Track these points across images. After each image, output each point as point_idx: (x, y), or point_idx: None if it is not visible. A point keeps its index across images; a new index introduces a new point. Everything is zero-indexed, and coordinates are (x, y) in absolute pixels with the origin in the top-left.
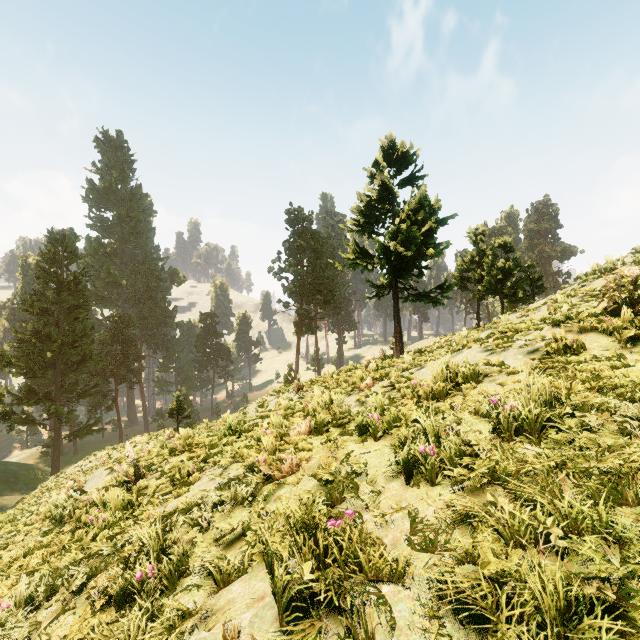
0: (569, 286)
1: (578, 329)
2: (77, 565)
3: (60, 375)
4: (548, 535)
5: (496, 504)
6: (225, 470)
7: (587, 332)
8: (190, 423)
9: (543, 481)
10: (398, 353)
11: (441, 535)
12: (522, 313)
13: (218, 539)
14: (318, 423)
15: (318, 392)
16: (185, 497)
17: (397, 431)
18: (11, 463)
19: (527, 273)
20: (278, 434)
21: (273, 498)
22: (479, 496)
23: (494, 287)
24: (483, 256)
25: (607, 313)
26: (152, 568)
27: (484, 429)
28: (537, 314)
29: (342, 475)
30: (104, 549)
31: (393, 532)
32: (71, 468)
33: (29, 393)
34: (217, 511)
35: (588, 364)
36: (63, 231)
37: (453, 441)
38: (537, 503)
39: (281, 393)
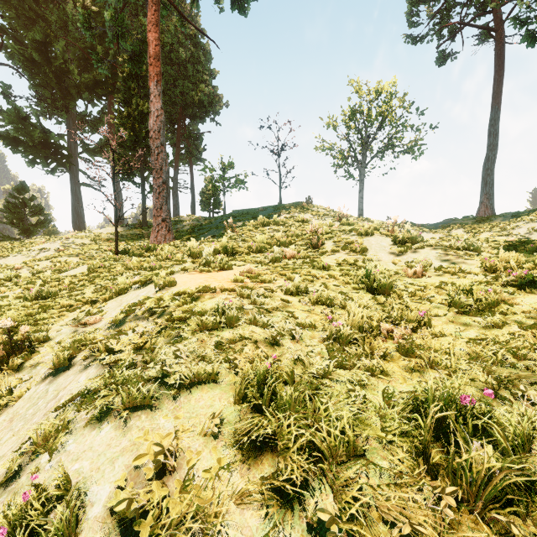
0: None
1: None
2: None
3: None
4: None
5: None
6: None
7: None
8: None
9: None
10: None
11: None
12: None
13: None
14: None
15: None
16: None
17: None
18: None
19: None
20: None
21: None
22: None
23: None
24: None
25: None
26: None
27: None
28: None
29: None
30: None
31: None
32: None
33: None
34: None
35: None
36: None
37: None
38: None
39: None
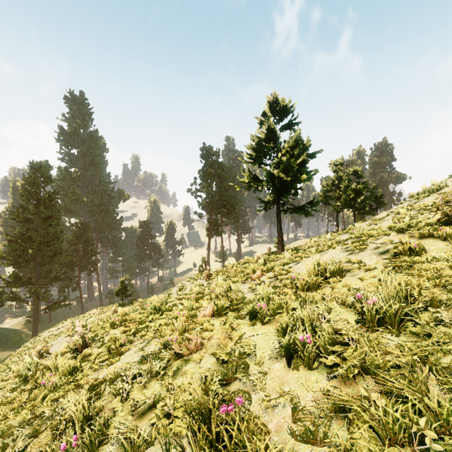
0: (404, 202)
1: (418, 235)
2: (23, 426)
3: (38, 265)
4: (421, 434)
5: (369, 399)
6: (147, 344)
7: (425, 238)
8: (132, 299)
9: (410, 376)
10: (280, 250)
11: (320, 426)
12: (370, 222)
13: (134, 410)
14: (219, 308)
15: (221, 281)
16: (114, 367)
17: (280, 317)
18: (3, 328)
19: (372, 193)
20: (189, 315)
21: (181, 372)
22: (352, 385)
23: (349, 203)
24: (341, 181)
25: (439, 223)
26: (76, 438)
27: (350, 318)
28: (384, 223)
29: (236, 355)
30: (46, 412)
31: (277, 417)
32: (45, 333)
33: (16, 278)
34: (136, 382)
35: (430, 264)
36: (40, 162)
37: (326, 331)
38: (405, 396)
39: (195, 280)
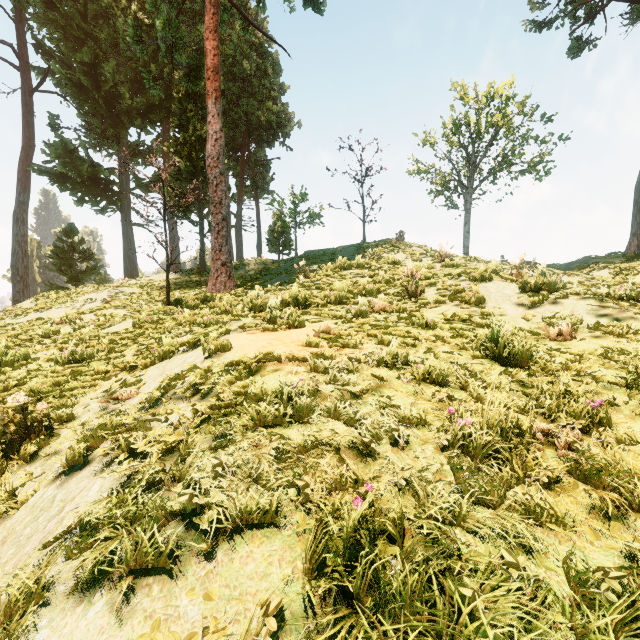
0: None
1: None
2: None
3: None
4: None
5: None
6: None
7: None
8: None
9: None
10: None
11: None
12: None
13: None
14: None
15: None
16: None
17: None
18: None
19: None
20: None
21: None
22: None
23: None
24: None
25: None
26: None
27: None
28: None
29: None
30: None
31: None
32: None
33: None
34: None
35: None
36: None
37: None
38: None
39: None
